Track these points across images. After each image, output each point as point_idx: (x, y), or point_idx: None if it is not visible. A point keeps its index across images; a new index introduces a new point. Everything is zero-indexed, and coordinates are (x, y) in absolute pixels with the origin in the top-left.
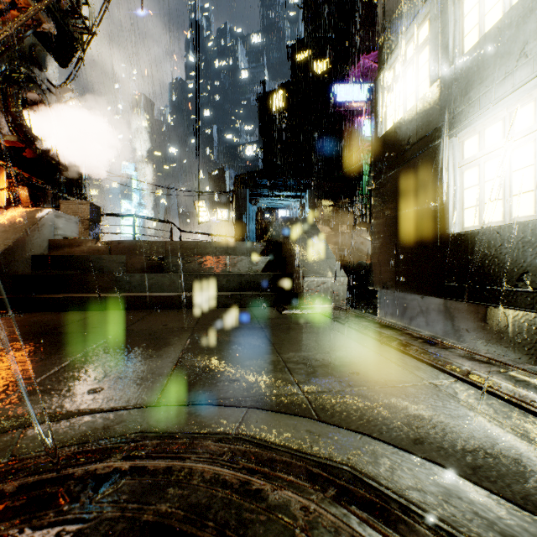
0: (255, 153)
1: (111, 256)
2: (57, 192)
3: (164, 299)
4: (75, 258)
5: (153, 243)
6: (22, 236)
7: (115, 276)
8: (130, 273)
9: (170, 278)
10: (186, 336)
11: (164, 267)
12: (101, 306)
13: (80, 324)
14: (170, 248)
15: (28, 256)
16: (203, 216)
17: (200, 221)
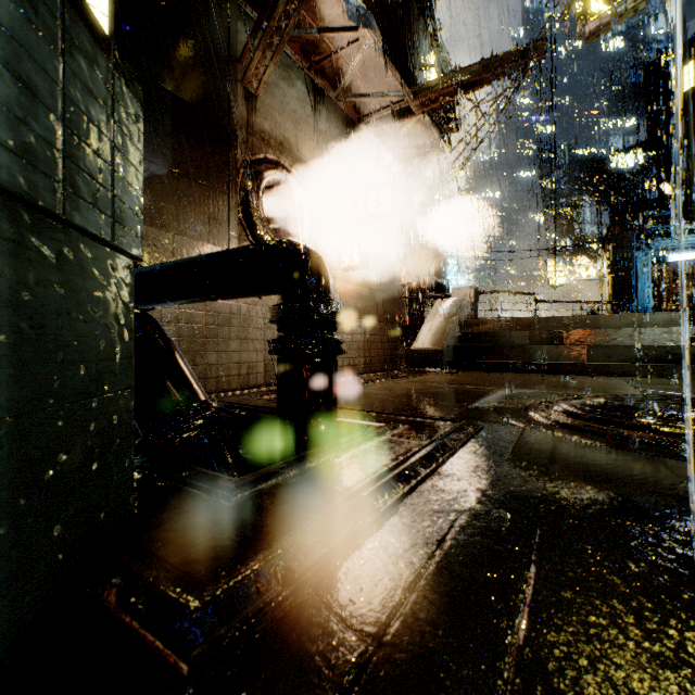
0: (644, 169)
1: (516, 331)
2: (437, 280)
3: (576, 366)
4: (487, 334)
5: (549, 319)
6: (455, 319)
7: (525, 347)
8: (538, 345)
9: (576, 350)
10: (628, 386)
11: (565, 340)
12: (521, 370)
13: (527, 377)
14: (566, 323)
15: (457, 333)
16: (558, 278)
17: (553, 285)
